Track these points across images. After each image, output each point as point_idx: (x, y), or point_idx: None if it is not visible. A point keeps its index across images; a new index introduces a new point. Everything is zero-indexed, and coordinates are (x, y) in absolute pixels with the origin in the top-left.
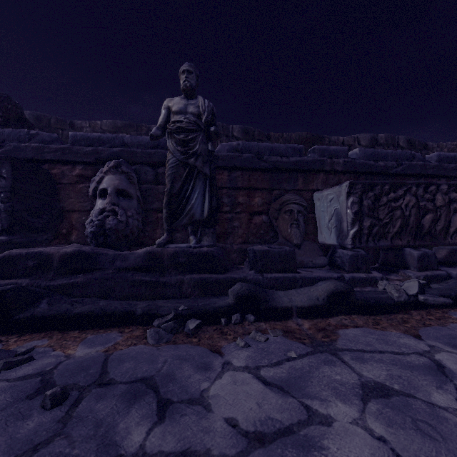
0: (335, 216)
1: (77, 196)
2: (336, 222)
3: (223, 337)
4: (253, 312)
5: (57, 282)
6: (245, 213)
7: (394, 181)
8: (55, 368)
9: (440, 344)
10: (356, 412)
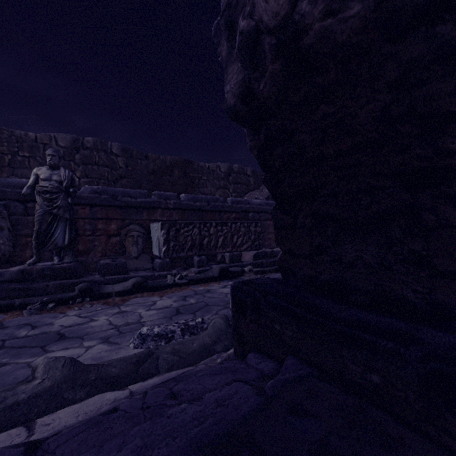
0: (158, 240)
1: None
2: (158, 243)
3: (69, 309)
4: (89, 296)
5: None
6: (104, 235)
7: (187, 222)
8: None
9: (166, 298)
10: (109, 317)
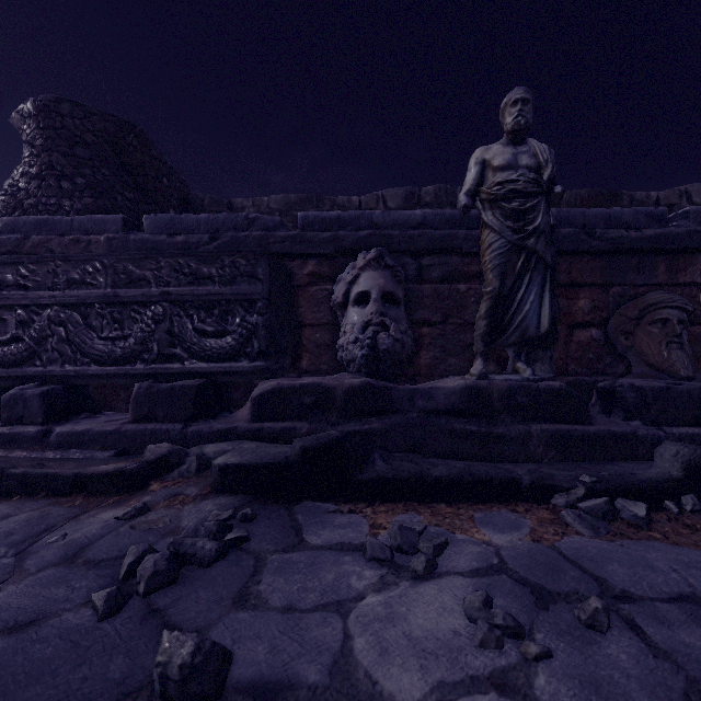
0: None
1: (309, 304)
2: None
3: (698, 534)
4: None
5: (346, 428)
6: (560, 325)
7: None
8: (503, 562)
9: None
10: None
